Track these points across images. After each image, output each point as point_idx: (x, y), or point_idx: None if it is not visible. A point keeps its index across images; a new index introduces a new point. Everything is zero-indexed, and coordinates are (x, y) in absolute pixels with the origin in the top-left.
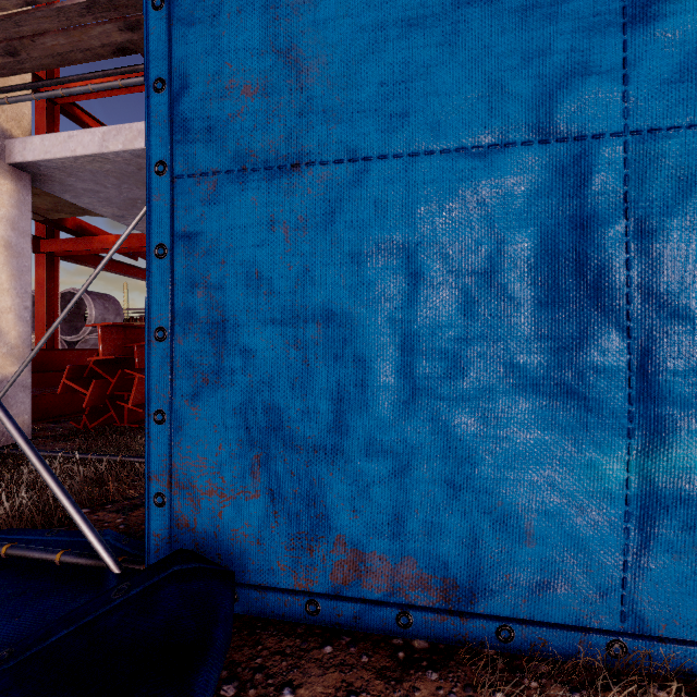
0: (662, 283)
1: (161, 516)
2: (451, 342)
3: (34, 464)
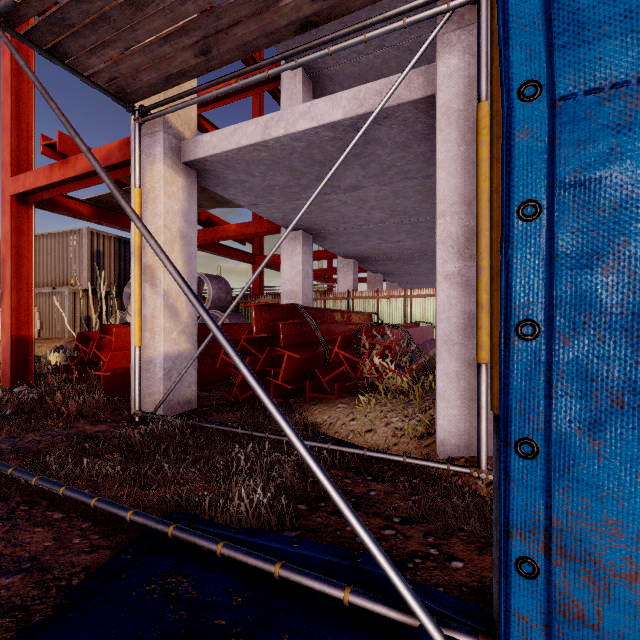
0: None
1: (529, 591)
2: None
3: (322, 482)
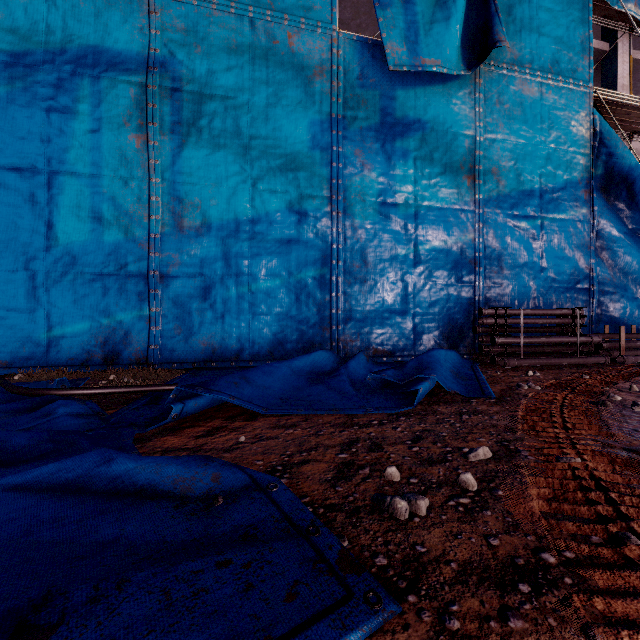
0: (52, 300)
1: None
2: (7, 311)
3: None
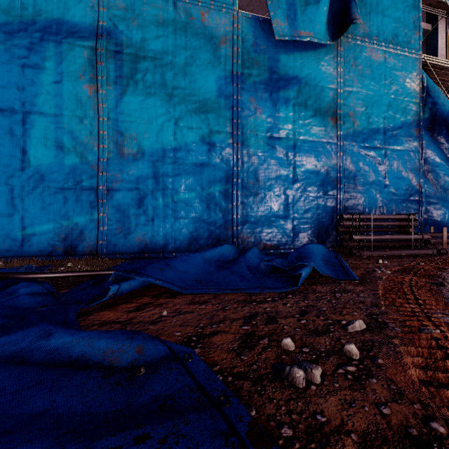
0: (26, 207)
1: None
2: None
3: None
